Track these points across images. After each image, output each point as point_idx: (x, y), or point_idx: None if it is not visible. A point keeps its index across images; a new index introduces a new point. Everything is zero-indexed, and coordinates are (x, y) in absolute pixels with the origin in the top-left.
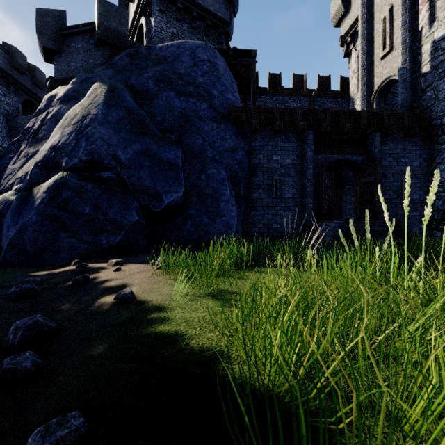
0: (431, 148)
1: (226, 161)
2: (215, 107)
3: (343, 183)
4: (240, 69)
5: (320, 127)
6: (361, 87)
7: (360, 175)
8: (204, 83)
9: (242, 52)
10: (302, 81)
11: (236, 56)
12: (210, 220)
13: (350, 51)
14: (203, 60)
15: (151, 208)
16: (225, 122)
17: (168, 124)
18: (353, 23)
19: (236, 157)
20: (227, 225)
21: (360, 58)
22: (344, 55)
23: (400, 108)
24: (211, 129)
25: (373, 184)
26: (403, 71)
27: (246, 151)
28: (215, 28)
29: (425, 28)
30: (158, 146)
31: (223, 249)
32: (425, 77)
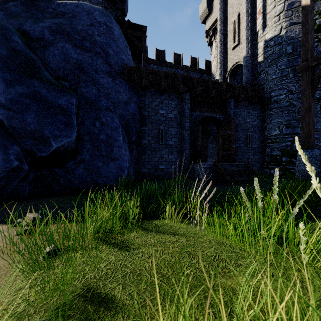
0: (264, 113)
1: (119, 111)
2: (111, 64)
3: (208, 134)
4: (134, 39)
5: (194, 91)
6: (220, 68)
7: (221, 129)
8: (101, 41)
9: (135, 26)
10: (179, 59)
11: (130, 28)
12: (103, 163)
13: (212, 41)
14: (100, 22)
15: (37, 152)
16: (119, 77)
17: (63, 72)
18: (214, 22)
19: (129, 108)
20: (120, 168)
21: (219, 47)
22: (208, 44)
23: (245, 84)
24: (106, 82)
25: (230, 136)
26: (247, 58)
27: (137, 105)
28: (112, 3)
29: (260, 31)
30: (49, 90)
31: (104, 208)
32: (260, 64)
